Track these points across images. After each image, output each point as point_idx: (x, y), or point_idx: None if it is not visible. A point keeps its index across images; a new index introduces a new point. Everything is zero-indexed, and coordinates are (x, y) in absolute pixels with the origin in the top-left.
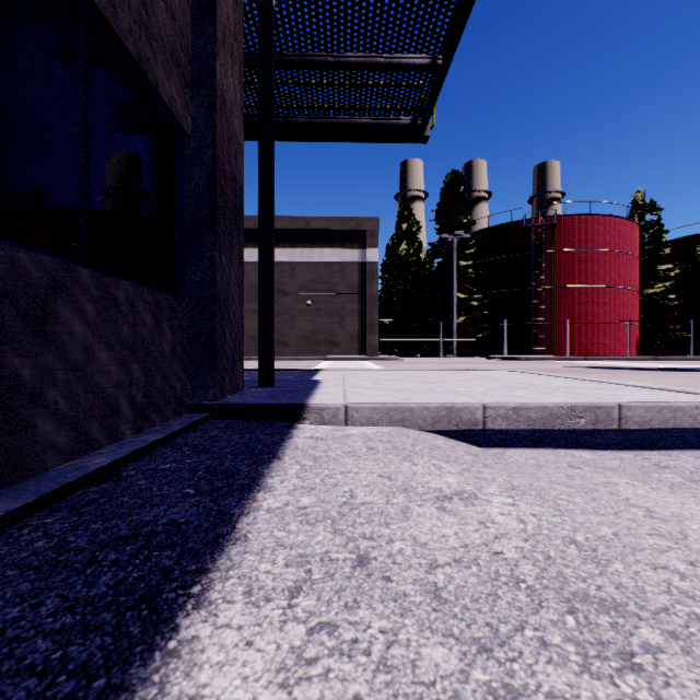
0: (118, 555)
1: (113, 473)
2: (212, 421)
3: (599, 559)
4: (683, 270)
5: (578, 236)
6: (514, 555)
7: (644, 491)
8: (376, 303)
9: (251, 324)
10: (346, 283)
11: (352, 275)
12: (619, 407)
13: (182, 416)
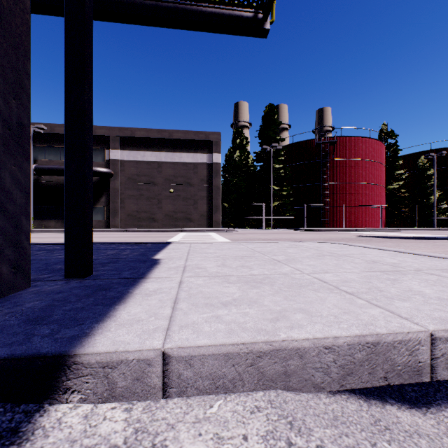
0: None
1: None
2: None
3: None
4: (409, 174)
5: (349, 150)
6: None
7: None
8: (219, 192)
9: (128, 205)
10: (198, 177)
11: (202, 171)
12: None
13: None
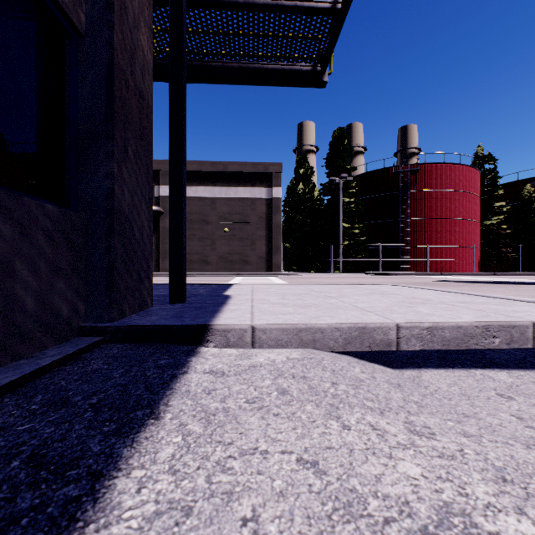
0: None
1: None
2: (105, 346)
3: None
4: (512, 207)
5: (435, 180)
6: None
7: None
8: (280, 230)
9: None
10: (255, 215)
11: (261, 208)
12: (533, 326)
13: (69, 340)
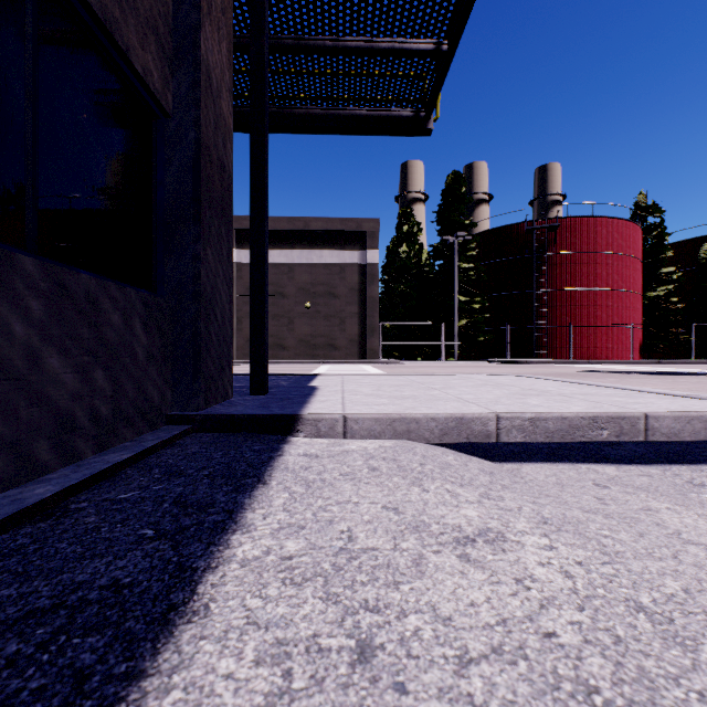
0: (21, 644)
1: (59, 505)
2: (194, 434)
3: (683, 637)
4: (685, 273)
5: (580, 238)
6: (572, 637)
7: (692, 519)
8: (377, 306)
9: (248, 327)
10: (345, 286)
11: (352, 277)
12: (645, 417)
13: (159, 428)
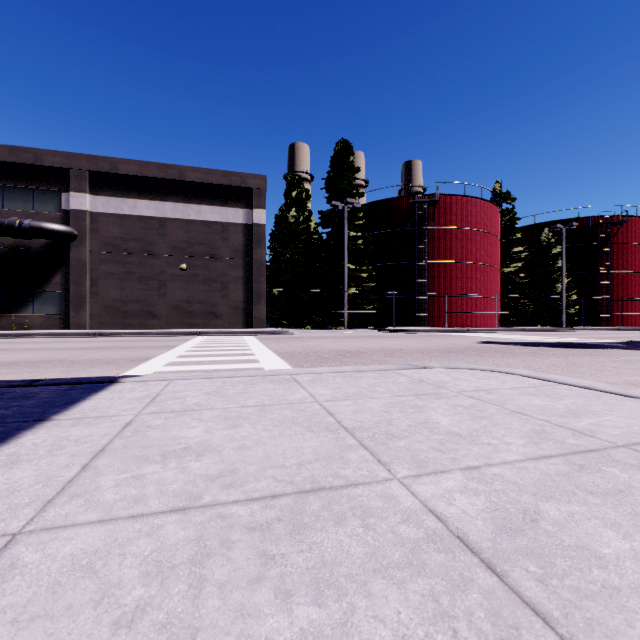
0: None
1: None
2: None
3: None
4: (529, 253)
5: (455, 215)
6: None
7: None
8: (264, 270)
9: (106, 290)
10: (228, 247)
11: (236, 237)
12: None
13: None
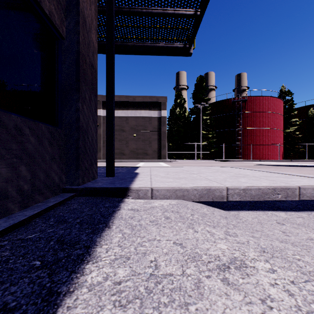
0: None
1: None
2: (76, 198)
3: None
4: (302, 121)
5: (256, 105)
6: None
7: None
8: (165, 135)
9: None
10: (151, 126)
11: (154, 122)
12: (299, 188)
13: (58, 195)
